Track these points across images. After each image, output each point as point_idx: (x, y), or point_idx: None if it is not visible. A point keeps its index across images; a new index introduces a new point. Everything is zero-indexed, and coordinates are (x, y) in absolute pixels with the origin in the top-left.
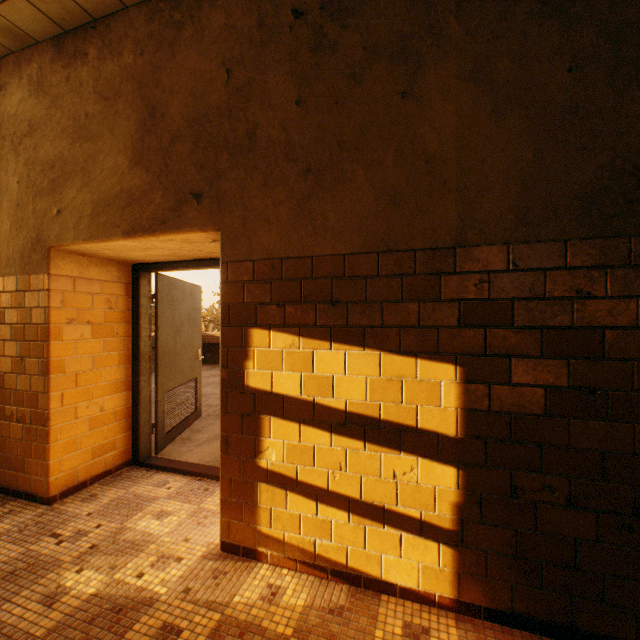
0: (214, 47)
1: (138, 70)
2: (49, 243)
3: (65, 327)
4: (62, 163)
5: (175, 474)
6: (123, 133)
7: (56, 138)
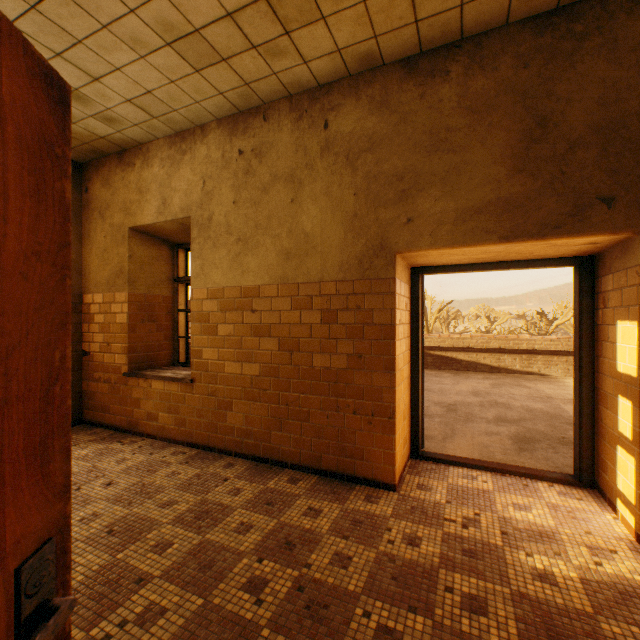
0: (632, 55)
1: (520, 83)
2: (396, 249)
3: (398, 327)
4: (414, 175)
5: (467, 468)
6: (499, 144)
7: (405, 152)
